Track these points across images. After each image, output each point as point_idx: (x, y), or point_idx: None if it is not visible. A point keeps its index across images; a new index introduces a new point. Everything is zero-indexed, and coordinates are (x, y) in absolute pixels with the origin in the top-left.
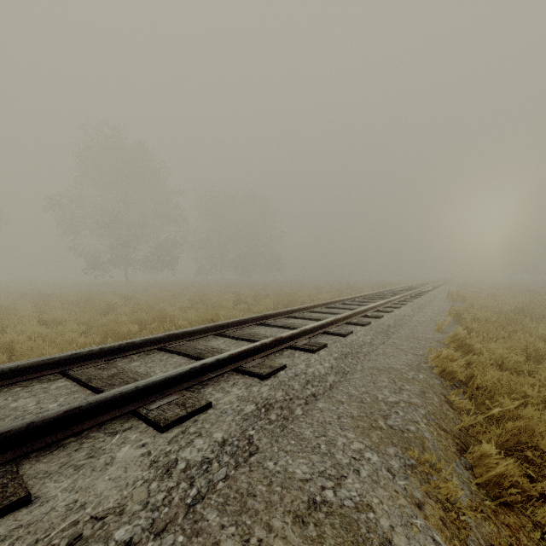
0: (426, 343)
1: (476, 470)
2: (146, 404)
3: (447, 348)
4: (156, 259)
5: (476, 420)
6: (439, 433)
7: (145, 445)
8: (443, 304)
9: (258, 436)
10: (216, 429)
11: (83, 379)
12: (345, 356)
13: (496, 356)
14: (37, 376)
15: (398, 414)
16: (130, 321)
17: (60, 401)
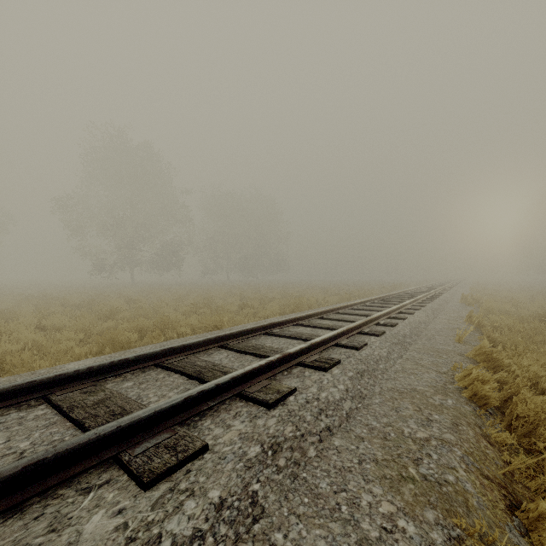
0: (449, 357)
1: (534, 536)
2: (130, 447)
3: (476, 367)
4: (162, 260)
5: (524, 464)
6: (482, 483)
7: (122, 512)
8: (458, 308)
9: (264, 491)
10: (212, 484)
11: (64, 407)
12: (360, 375)
13: (530, 374)
14: (14, 403)
15: (431, 457)
16: (130, 327)
17: (34, 438)
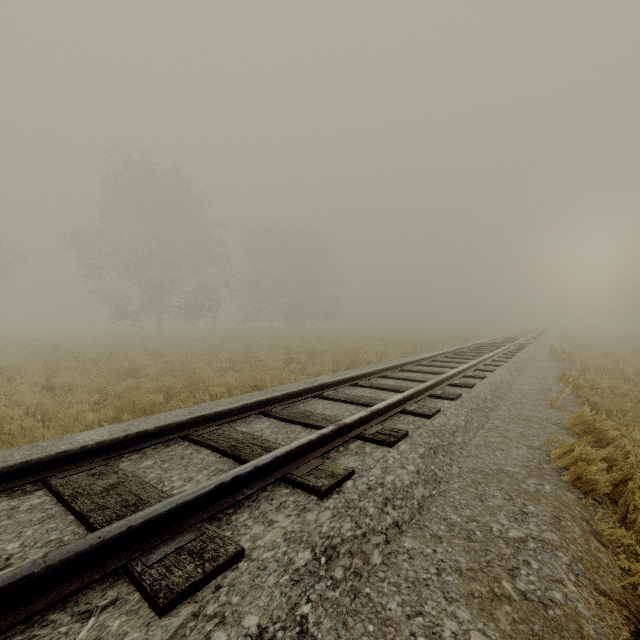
0: (541, 427)
1: None
2: (144, 553)
3: (578, 442)
4: (194, 306)
5: None
6: (598, 601)
7: None
8: (546, 364)
9: (316, 616)
10: (248, 606)
11: (66, 494)
12: (434, 451)
13: None
14: (4, 489)
15: (530, 565)
16: (154, 387)
17: (25, 537)
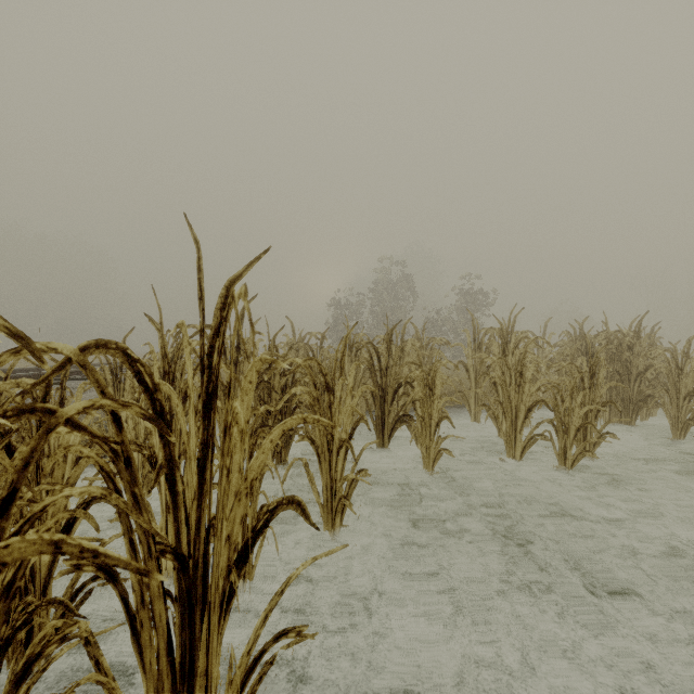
0: None
1: None
2: None
3: None
4: None
5: None
6: None
7: None
8: None
9: None
10: None
11: None
12: None
13: None
14: None
15: None
16: None
17: None
